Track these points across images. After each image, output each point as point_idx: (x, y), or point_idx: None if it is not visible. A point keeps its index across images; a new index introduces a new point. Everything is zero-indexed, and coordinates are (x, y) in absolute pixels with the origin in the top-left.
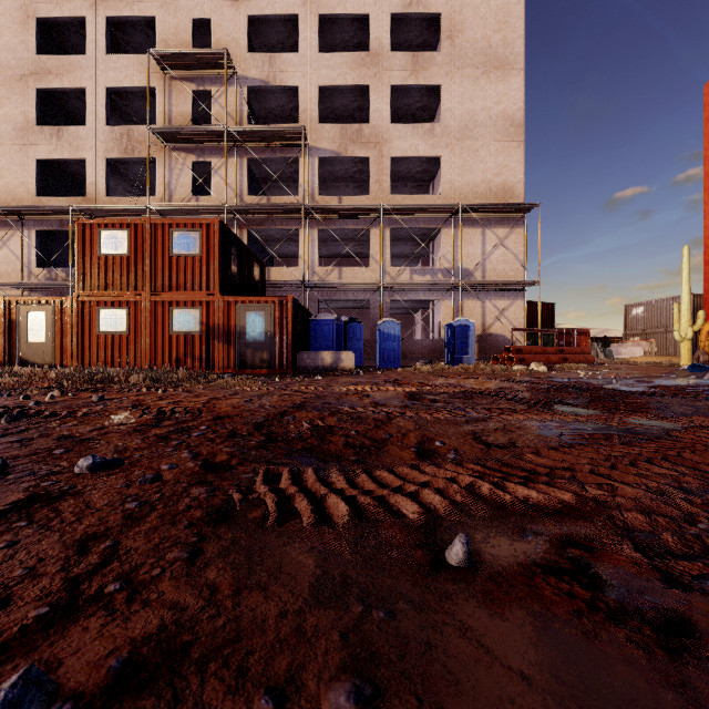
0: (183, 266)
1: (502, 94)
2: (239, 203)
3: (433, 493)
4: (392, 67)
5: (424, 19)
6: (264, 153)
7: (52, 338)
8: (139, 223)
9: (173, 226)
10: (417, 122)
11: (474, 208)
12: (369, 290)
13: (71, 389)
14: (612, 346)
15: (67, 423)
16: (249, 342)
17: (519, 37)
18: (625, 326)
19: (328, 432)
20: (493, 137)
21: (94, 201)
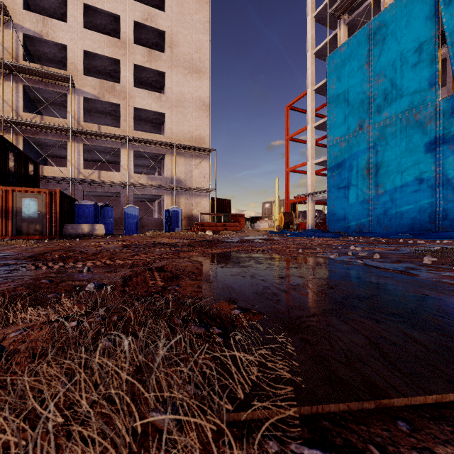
0: None
1: (199, 87)
2: (16, 117)
3: (90, 263)
4: (135, 53)
5: (156, 30)
6: (38, 84)
7: None
8: None
9: None
10: (153, 88)
11: (183, 146)
12: (120, 187)
13: None
14: (257, 222)
15: None
16: (25, 218)
17: (207, 59)
18: (262, 212)
19: (68, 258)
20: (194, 109)
21: None
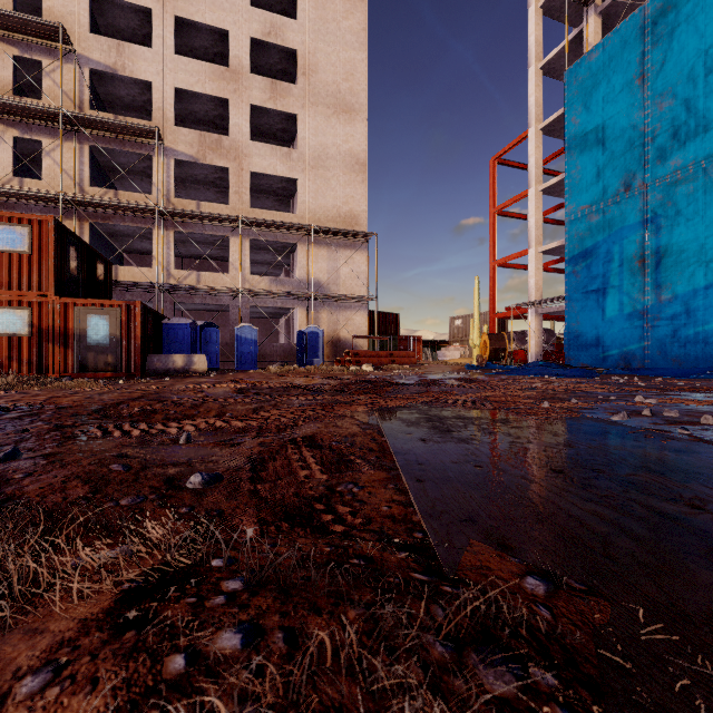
0: (6, 263)
1: (349, 135)
2: (79, 194)
3: (190, 426)
4: (252, 87)
5: (283, 50)
6: (110, 144)
7: None
8: None
9: None
10: (278, 141)
11: (325, 230)
12: (229, 296)
13: None
14: (441, 350)
15: None
16: (92, 346)
17: (363, 90)
18: (450, 334)
19: (153, 413)
20: (342, 171)
21: None
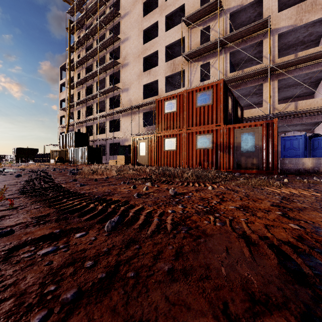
0: (202, 111)
1: None
2: (226, 77)
3: None
4: None
5: None
6: (239, 46)
7: (147, 153)
8: (181, 94)
9: (197, 91)
10: None
11: None
12: None
13: (155, 180)
14: None
15: (160, 256)
16: (243, 152)
17: None
18: None
19: None
20: None
21: (161, 96)
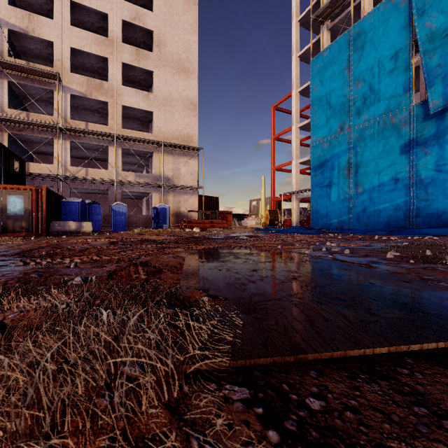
0: None
1: (186, 86)
2: (0, 113)
3: (77, 259)
4: (123, 51)
5: (144, 30)
6: (23, 80)
7: None
8: None
9: None
10: (141, 86)
11: (171, 145)
12: (107, 184)
13: None
14: (244, 219)
15: None
16: (10, 215)
17: (195, 59)
18: (250, 210)
19: (55, 254)
20: (182, 108)
21: None
